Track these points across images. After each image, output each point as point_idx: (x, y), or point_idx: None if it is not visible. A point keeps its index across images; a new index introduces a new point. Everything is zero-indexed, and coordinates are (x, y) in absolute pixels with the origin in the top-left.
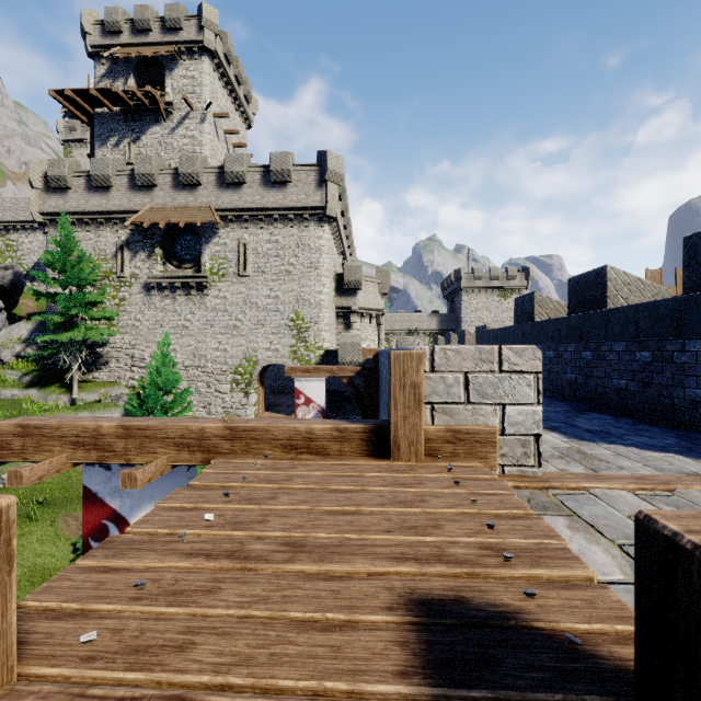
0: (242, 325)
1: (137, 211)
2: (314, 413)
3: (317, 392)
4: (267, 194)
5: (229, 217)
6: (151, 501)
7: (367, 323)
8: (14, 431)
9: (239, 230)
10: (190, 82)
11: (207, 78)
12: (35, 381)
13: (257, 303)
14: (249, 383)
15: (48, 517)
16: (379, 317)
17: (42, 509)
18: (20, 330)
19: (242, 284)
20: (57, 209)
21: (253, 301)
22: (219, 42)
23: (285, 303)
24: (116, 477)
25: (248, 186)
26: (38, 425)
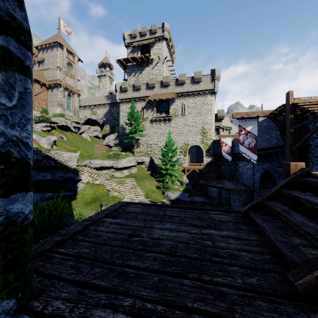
0: (183, 132)
1: (148, 96)
2: (228, 148)
3: (229, 142)
4: (192, 86)
5: (179, 95)
6: (249, 125)
7: (225, 132)
8: (235, 113)
9: (182, 100)
10: (159, 50)
11: (164, 48)
12: (122, 150)
13: (188, 124)
14: (185, 152)
15: (148, 179)
16: (229, 130)
17: (145, 178)
18: (112, 136)
19: (183, 118)
20: (123, 98)
21: (187, 124)
22: (168, 34)
23: (198, 124)
24: (243, 122)
25: (185, 84)
26: (239, 112)
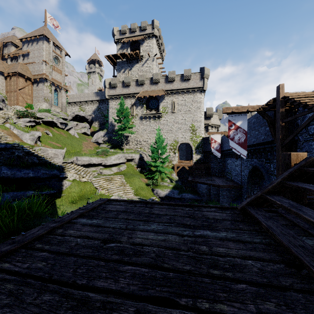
0: (173, 129)
1: (138, 93)
2: (217, 145)
3: (218, 139)
4: (182, 84)
5: (169, 93)
6: (239, 121)
7: (213, 130)
8: (225, 108)
9: (172, 97)
10: (148, 48)
11: (154, 45)
12: (111, 147)
13: (178, 122)
14: (175, 149)
15: (137, 176)
16: (218, 128)
17: (134, 175)
18: (100, 133)
19: (173, 115)
20: (113, 94)
21: (177, 121)
22: (158, 32)
23: (188, 121)
24: (233, 117)
25: (175, 82)
26: (229, 107)
